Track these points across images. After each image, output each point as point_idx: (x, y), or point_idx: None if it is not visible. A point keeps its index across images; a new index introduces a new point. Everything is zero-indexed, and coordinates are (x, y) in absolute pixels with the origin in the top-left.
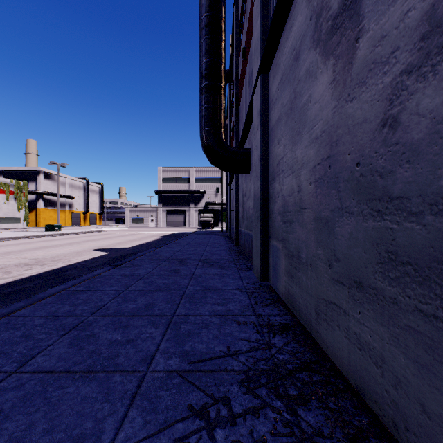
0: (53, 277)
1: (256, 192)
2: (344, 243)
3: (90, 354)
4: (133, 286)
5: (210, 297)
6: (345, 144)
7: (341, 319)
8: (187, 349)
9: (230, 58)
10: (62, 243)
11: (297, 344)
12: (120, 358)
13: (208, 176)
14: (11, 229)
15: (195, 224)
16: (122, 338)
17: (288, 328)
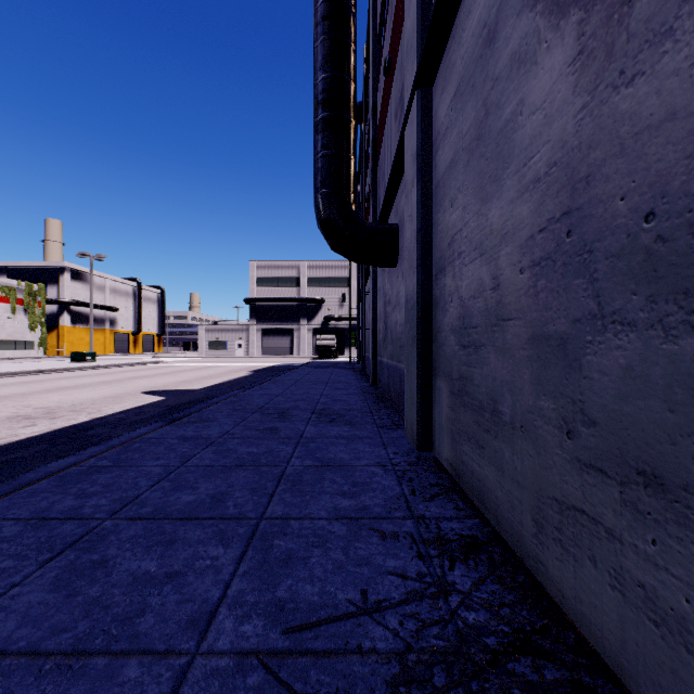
0: (66, 439)
1: (410, 295)
2: (608, 387)
3: (88, 606)
4: (196, 459)
5: (330, 480)
6: (610, 179)
7: (600, 546)
8: (282, 595)
9: (364, 83)
10: (94, 382)
11: (500, 585)
12: (145, 617)
13: (328, 275)
14: (19, 359)
15: (308, 351)
16: (159, 568)
17: (477, 547)
